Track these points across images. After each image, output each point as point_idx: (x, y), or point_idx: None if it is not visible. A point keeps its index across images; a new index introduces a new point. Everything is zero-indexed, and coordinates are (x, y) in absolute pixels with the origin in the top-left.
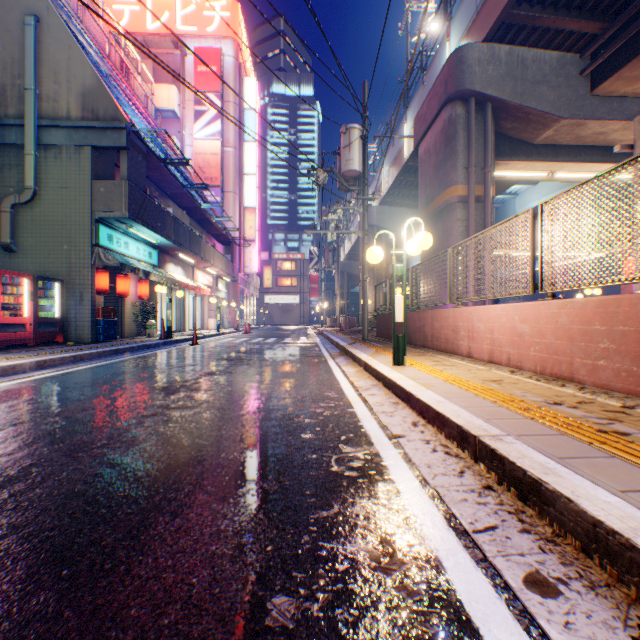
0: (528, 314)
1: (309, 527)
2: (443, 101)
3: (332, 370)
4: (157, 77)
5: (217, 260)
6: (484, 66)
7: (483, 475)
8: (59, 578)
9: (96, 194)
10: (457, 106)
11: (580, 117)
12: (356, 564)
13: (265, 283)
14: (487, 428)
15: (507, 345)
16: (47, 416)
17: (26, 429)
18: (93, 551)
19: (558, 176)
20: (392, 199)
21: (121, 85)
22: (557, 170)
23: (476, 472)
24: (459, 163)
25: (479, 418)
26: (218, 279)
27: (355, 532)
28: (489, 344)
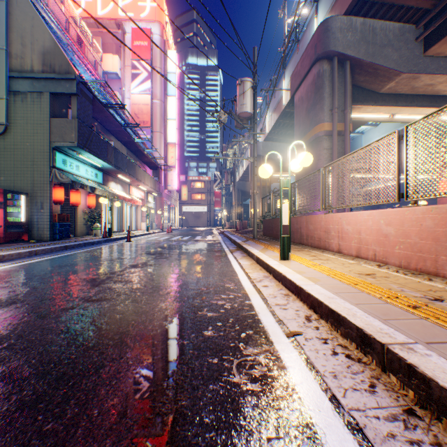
0: (393, 218)
1: None
2: (313, 60)
3: (231, 263)
4: (105, 49)
5: (147, 180)
6: (344, 33)
7: (397, 391)
8: None
9: (53, 129)
10: (324, 63)
11: (416, 72)
12: None
13: (182, 197)
14: (390, 332)
15: (373, 244)
16: None
17: None
18: None
19: (397, 117)
20: (273, 136)
21: (76, 51)
22: (396, 113)
23: (388, 386)
24: (325, 106)
25: (376, 318)
26: (148, 194)
27: None
28: (357, 242)
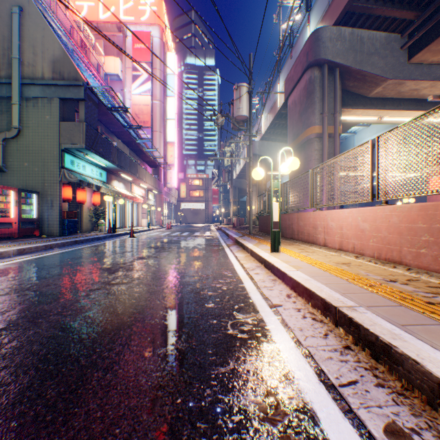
0: (368, 216)
1: (211, 382)
2: (305, 67)
3: (228, 255)
4: (106, 52)
5: (148, 178)
6: (334, 42)
7: (342, 337)
8: (7, 429)
9: (62, 132)
10: (315, 70)
11: (401, 78)
12: (248, 415)
13: (181, 194)
14: (344, 300)
15: (352, 238)
16: (20, 290)
17: (3, 300)
18: (38, 404)
19: (385, 120)
20: (269, 136)
21: (81, 56)
22: (384, 115)
23: (337, 335)
24: (316, 110)
25: (337, 292)
26: (148, 191)
27: (247, 386)
28: (339, 237)
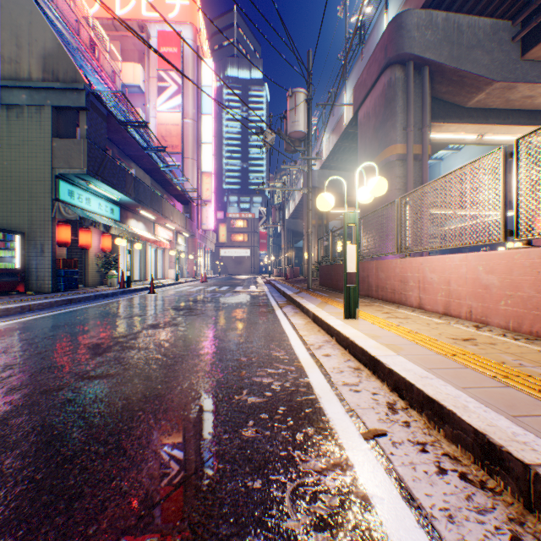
0: (497, 264)
1: None
2: (383, 66)
3: (280, 321)
4: (125, 57)
5: (176, 217)
6: (422, 31)
7: None
8: None
9: (56, 151)
10: (396, 70)
11: (512, 80)
12: None
13: (220, 238)
14: (531, 442)
15: (468, 297)
16: None
17: None
18: None
19: (487, 138)
20: (332, 163)
21: (88, 58)
22: (486, 132)
23: None
24: (398, 123)
25: (500, 414)
26: (178, 234)
27: None
28: (445, 296)
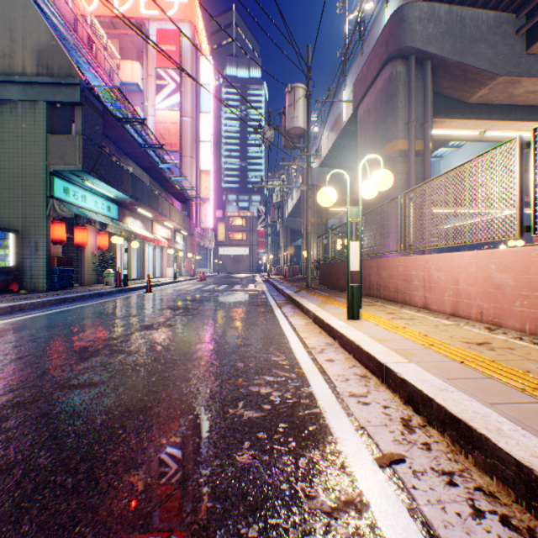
0: (511, 262)
1: None
2: (384, 60)
3: (279, 322)
4: (123, 55)
5: (174, 215)
6: (424, 24)
7: None
8: None
9: (51, 148)
10: (398, 64)
11: (516, 74)
12: None
13: (219, 237)
14: None
15: (479, 297)
16: None
17: None
18: None
19: (489, 134)
20: (331, 161)
21: (85, 54)
22: (488, 129)
23: None
24: (399, 119)
25: None
26: (176, 232)
27: None
28: (452, 295)
